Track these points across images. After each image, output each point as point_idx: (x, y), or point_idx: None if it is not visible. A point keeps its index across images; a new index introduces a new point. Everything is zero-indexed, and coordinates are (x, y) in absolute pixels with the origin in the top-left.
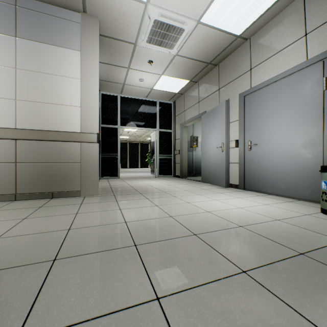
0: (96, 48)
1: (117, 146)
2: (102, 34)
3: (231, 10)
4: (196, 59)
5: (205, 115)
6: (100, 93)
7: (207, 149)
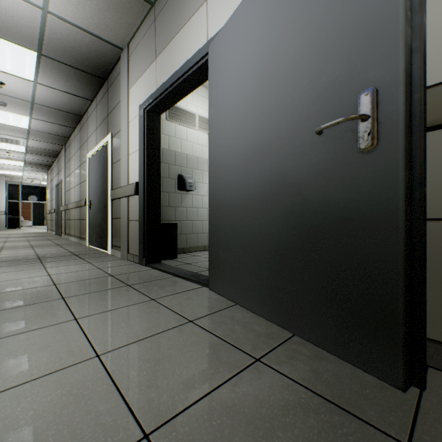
0: (4, 185)
1: (19, 212)
2: (7, 176)
3: None
4: None
5: None
6: (8, 183)
7: None
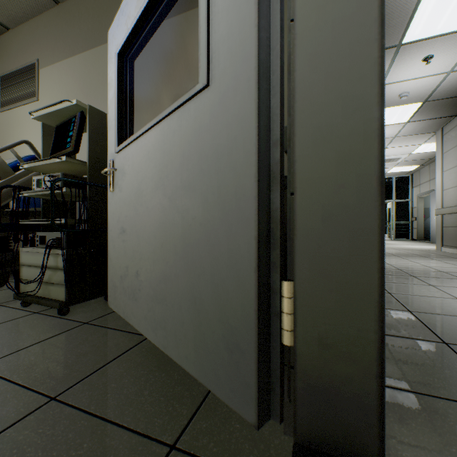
0: None
1: None
2: None
3: (429, 148)
4: (418, 159)
5: (431, 193)
6: None
7: (432, 218)
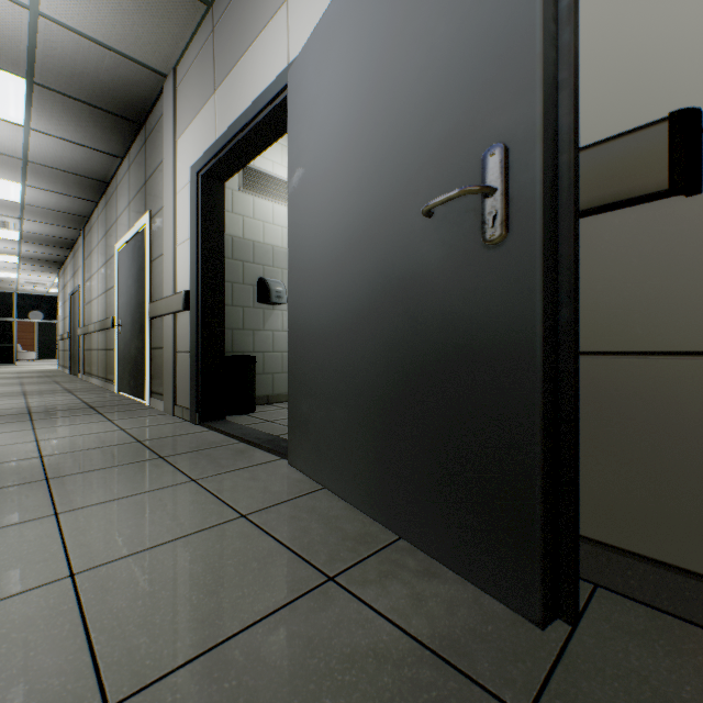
0: None
1: (14, 337)
2: None
3: None
4: None
5: None
6: None
7: None
